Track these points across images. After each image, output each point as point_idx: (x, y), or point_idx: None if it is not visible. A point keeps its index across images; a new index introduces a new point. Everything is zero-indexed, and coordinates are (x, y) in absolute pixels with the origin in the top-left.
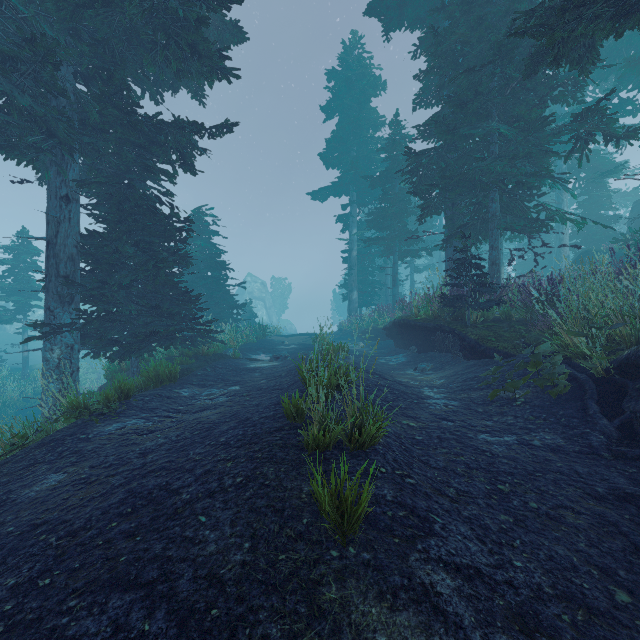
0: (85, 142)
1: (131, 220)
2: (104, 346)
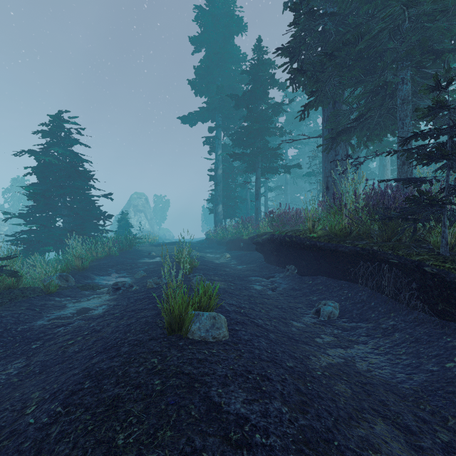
0: None
1: None
2: None
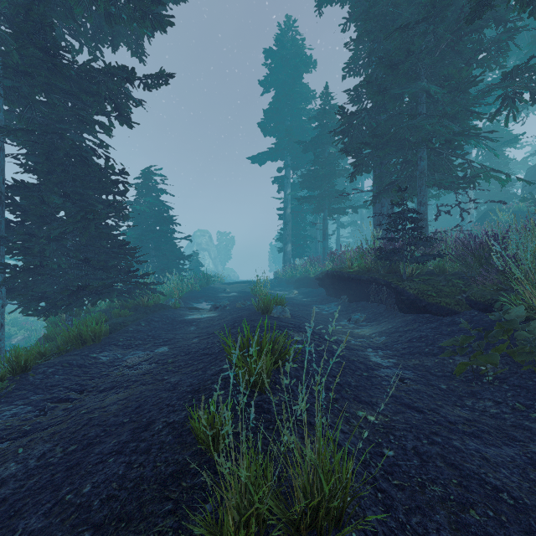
0: (9, 87)
1: (60, 170)
2: (30, 301)
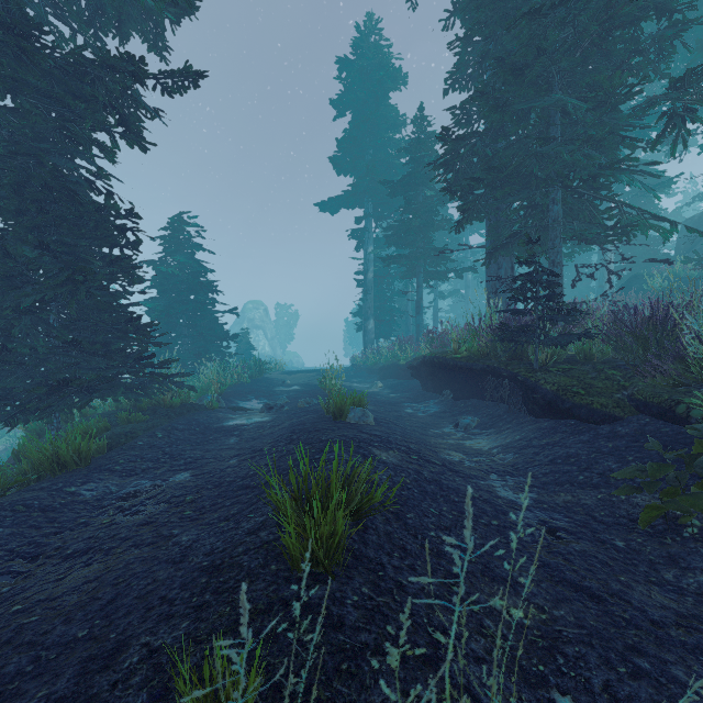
0: None
1: (35, 208)
2: None
